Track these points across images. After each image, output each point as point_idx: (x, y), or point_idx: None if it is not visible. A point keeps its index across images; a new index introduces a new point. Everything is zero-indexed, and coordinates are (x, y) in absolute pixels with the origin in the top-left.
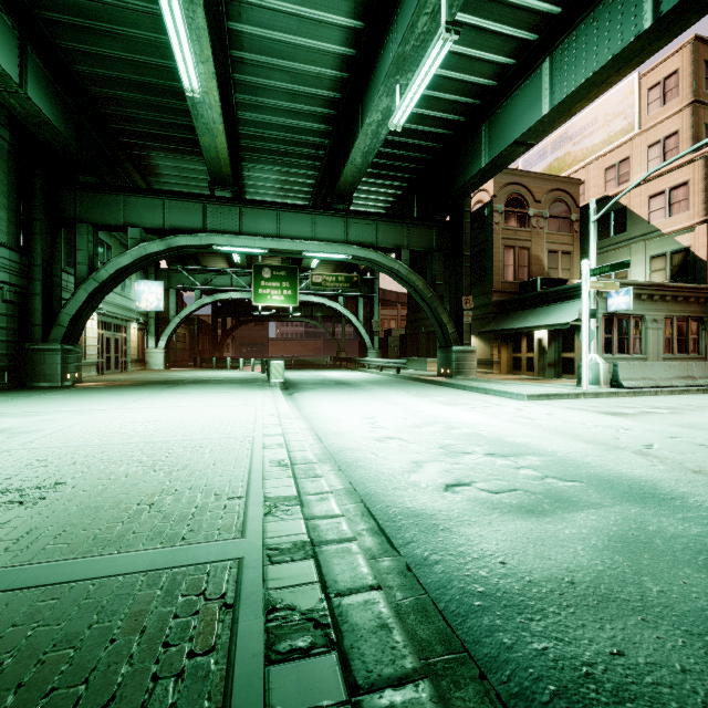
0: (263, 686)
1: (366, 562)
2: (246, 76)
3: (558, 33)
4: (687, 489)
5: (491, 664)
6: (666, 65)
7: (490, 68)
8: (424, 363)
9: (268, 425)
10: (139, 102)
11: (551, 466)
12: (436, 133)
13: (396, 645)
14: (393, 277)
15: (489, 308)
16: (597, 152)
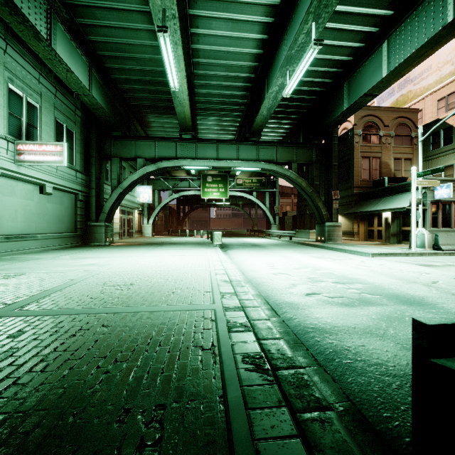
0: (229, 336)
1: (264, 313)
2: (200, 71)
3: (392, 25)
4: (441, 301)
5: (311, 346)
6: None
7: (347, 50)
8: (307, 233)
9: (216, 265)
10: (143, 90)
11: (368, 288)
12: (314, 90)
13: (273, 332)
14: (286, 180)
15: (351, 197)
16: (431, 89)
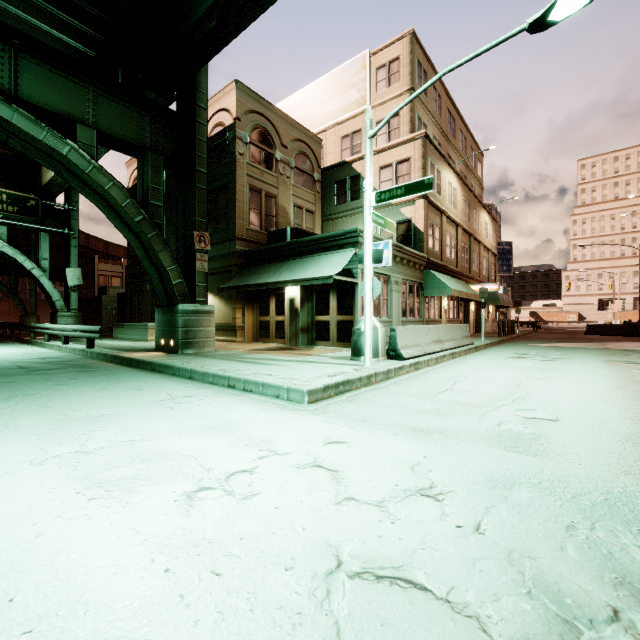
0: None
1: None
2: None
3: None
4: None
5: None
6: (391, 50)
7: None
8: (143, 330)
9: None
10: None
11: None
12: None
13: None
14: (63, 174)
15: (232, 258)
16: (335, 118)
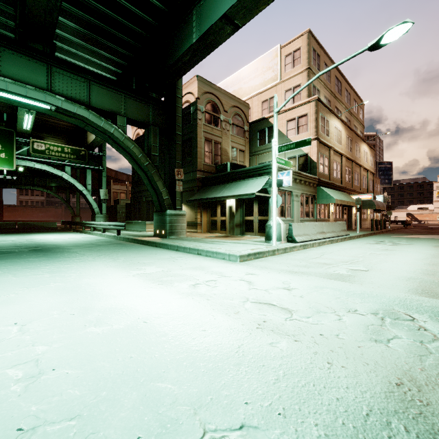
0: None
1: None
2: None
3: None
4: None
5: None
6: (295, 43)
7: None
8: (144, 225)
9: None
10: None
11: None
12: (151, 2)
13: None
14: (109, 142)
15: (194, 182)
16: (258, 90)
